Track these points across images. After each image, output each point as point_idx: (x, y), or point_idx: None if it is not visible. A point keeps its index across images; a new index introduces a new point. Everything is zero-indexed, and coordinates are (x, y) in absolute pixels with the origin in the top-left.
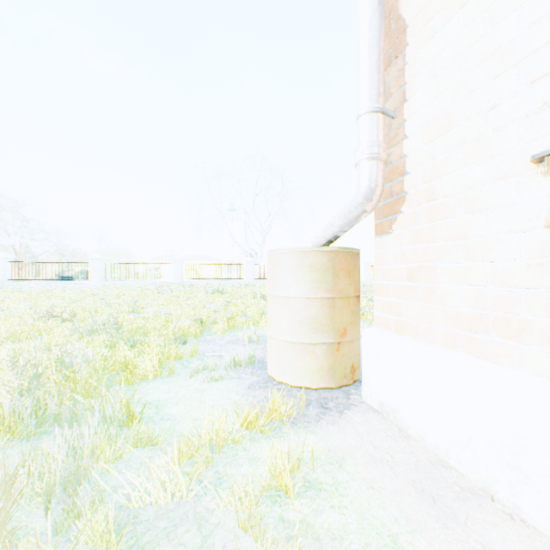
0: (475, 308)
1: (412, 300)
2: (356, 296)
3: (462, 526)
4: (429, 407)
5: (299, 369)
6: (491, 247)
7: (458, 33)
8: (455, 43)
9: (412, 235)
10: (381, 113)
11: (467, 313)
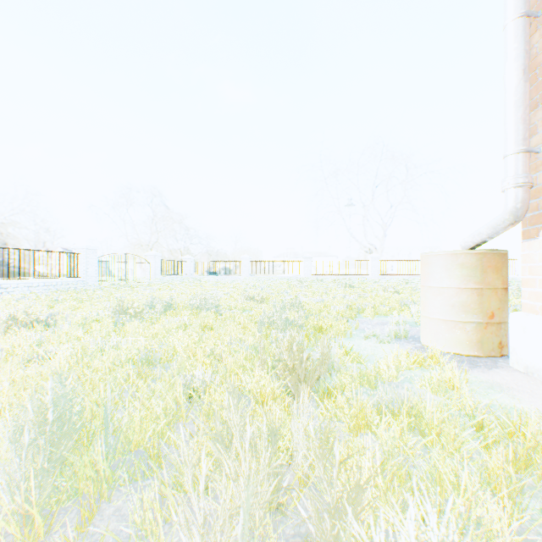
0: None
1: None
2: (503, 288)
3: None
4: None
5: (450, 340)
6: None
7: None
8: None
9: None
10: (525, 153)
11: None
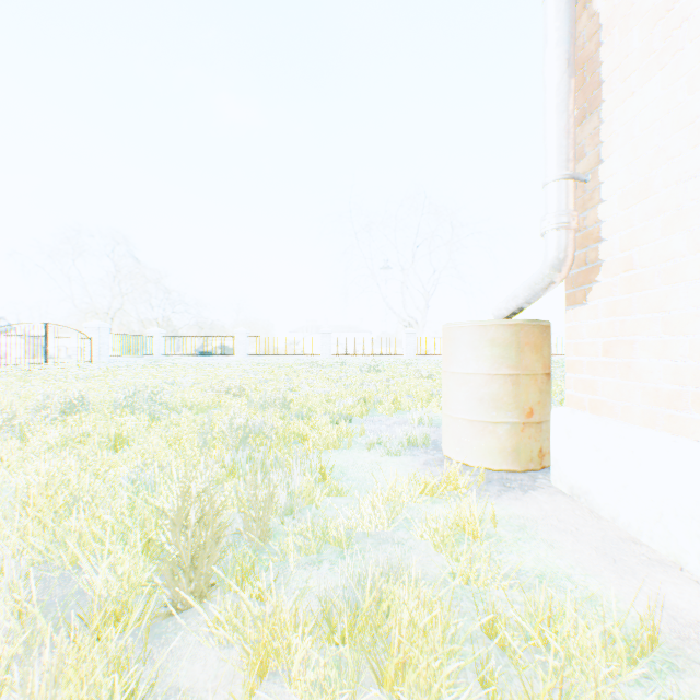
0: (674, 385)
1: (607, 377)
2: (545, 374)
3: (639, 579)
4: (621, 486)
5: (478, 449)
6: (688, 322)
7: (656, 96)
8: (652, 107)
9: (607, 307)
10: (570, 180)
11: (666, 389)
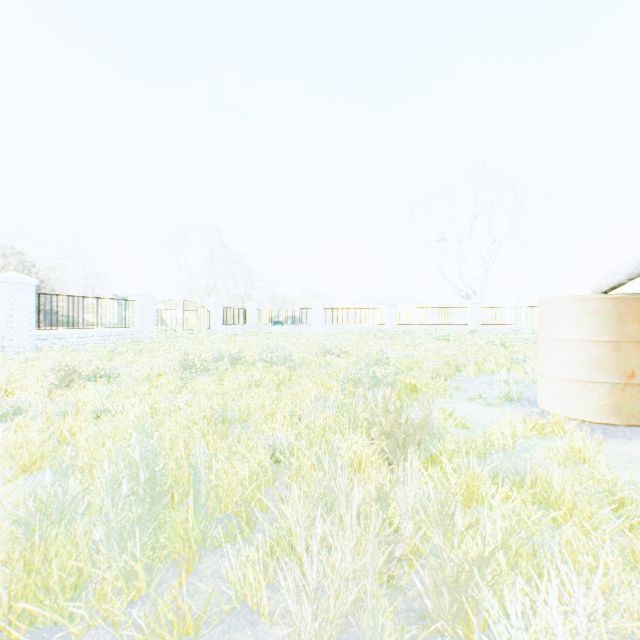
0: None
1: None
2: None
3: None
4: None
5: (577, 404)
6: None
7: None
8: None
9: None
10: None
11: None
